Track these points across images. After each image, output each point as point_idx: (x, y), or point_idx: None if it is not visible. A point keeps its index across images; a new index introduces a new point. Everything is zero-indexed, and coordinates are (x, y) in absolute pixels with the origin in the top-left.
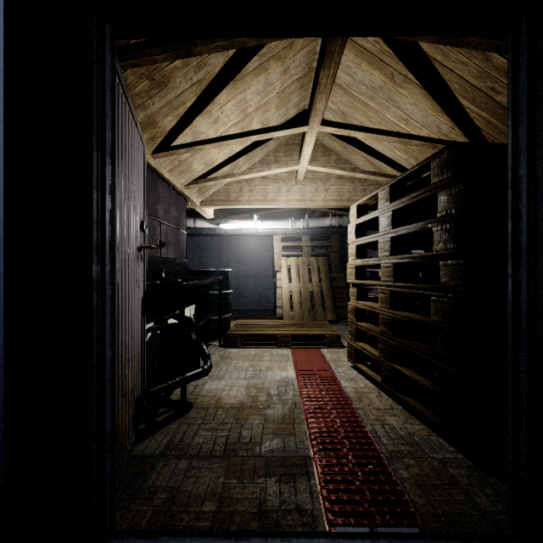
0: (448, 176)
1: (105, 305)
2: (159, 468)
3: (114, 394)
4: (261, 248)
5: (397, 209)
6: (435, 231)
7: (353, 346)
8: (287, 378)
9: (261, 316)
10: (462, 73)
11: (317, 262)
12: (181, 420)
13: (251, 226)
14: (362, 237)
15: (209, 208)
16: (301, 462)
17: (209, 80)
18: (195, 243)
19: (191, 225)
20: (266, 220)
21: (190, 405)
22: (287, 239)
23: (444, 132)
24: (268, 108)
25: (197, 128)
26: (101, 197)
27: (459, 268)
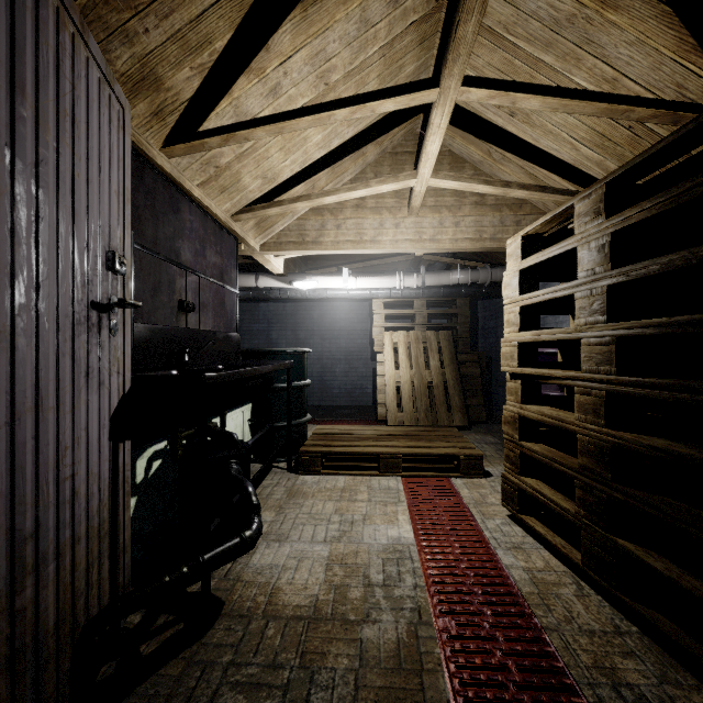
0: None
1: None
2: None
3: None
4: (355, 318)
5: (622, 230)
6: None
7: (514, 484)
8: (399, 543)
9: (355, 418)
10: None
11: (437, 338)
12: (192, 652)
13: (339, 284)
14: (531, 291)
15: (275, 256)
16: None
17: None
18: (262, 312)
19: (251, 284)
20: (362, 275)
21: (218, 607)
22: (391, 305)
23: (690, 96)
24: (365, 77)
25: (241, 103)
26: None
27: None
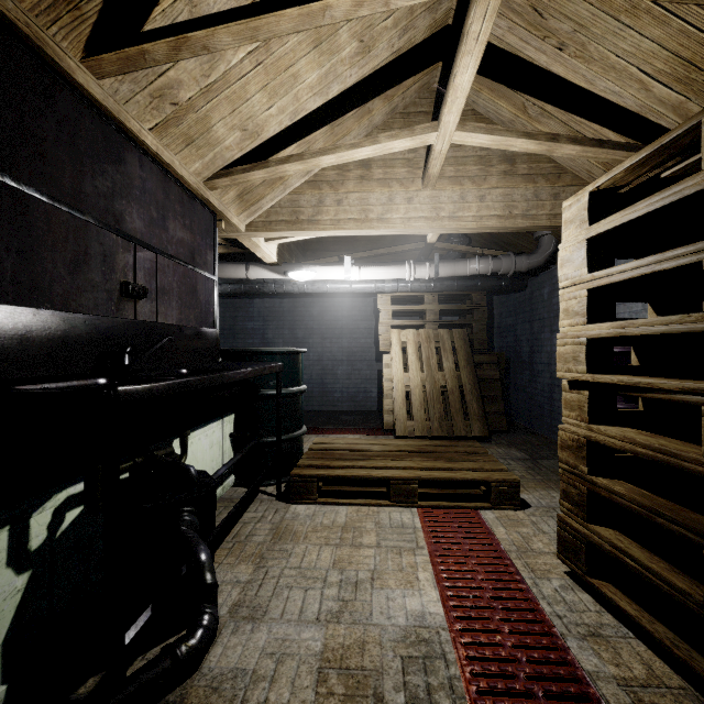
0: None
1: None
2: None
3: None
4: (358, 315)
5: None
6: None
7: (580, 534)
8: (423, 624)
9: (358, 426)
10: None
11: (451, 337)
12: None
13: (341, 275)
14: (604, 268)
15: (266, 241)
16: None
17: None
18: (256, 309)
19: (241, 275)
20: (367, 265)
21: None
22: (398, 301)
23: None
24: None
25: None
26: None
27: None
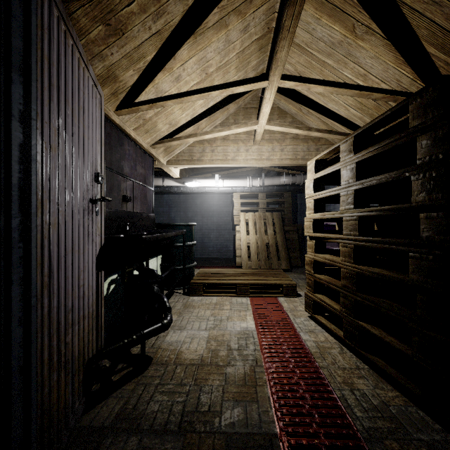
0: (434, 115)
1: (11, 270)
2: (105, 448)
3: (30, 384)
4: (222, 204)
5: (362, 161)
6: (415, 179)
7: (311, 298)
8: (247, 330)
9: (222, 265)
10: (434, 15)
11: (272, 217)
12: (138, 379)
13: (213, 184)
14: (320, 191)
15: (175, 168)
16: (266, 443)
17: (168, 31)
18: (165, 201)
19: (160, 183)
20: (227, 179)
21: (149, 360)
22: (245, 196)
23: (404, 86)
24: (228, 69)
25: (159, 86)
26: (5, 125)
27: (449, 221)
